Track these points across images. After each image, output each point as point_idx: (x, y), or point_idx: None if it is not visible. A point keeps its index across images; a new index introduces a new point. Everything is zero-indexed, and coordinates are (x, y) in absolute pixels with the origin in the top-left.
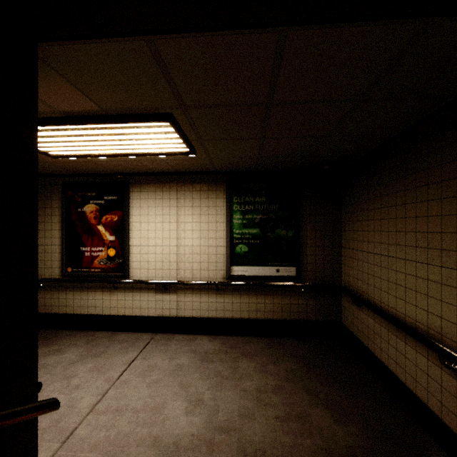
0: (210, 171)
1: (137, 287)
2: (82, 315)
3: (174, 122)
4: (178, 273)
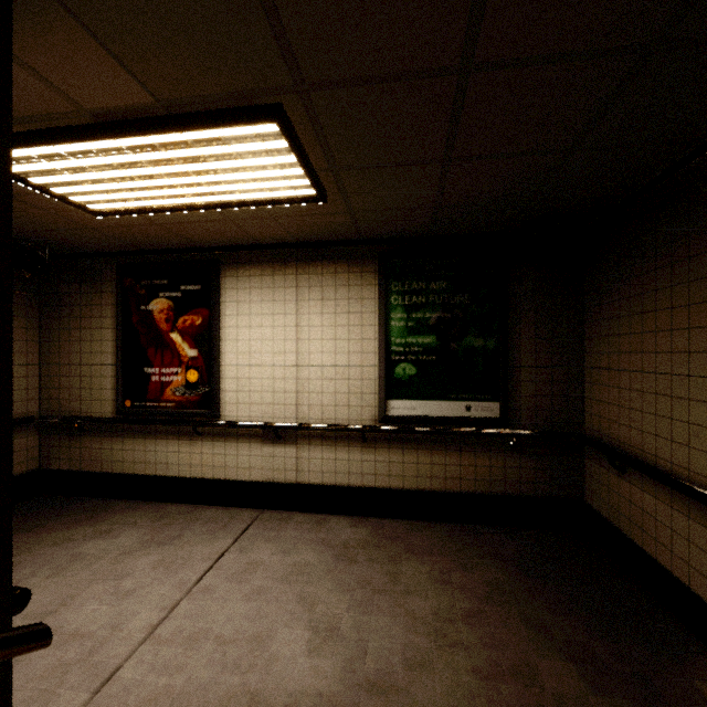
0: (351, 240)
1: (233, 433)
2: (147, 476)
3: (286, 123)
4: (298, 410)
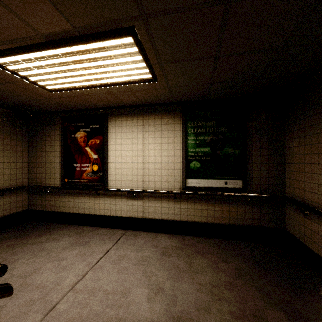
0: (169, 102)
1: (113, 194)
2: (75, 213)
3: (136, 37)
4: (144, 183)
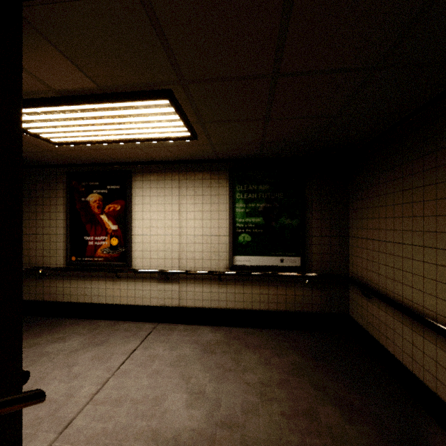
0: (212, 159)
1: (139, 276)
2: (86, 303)
3: (173, 100)
4: (180, 262)
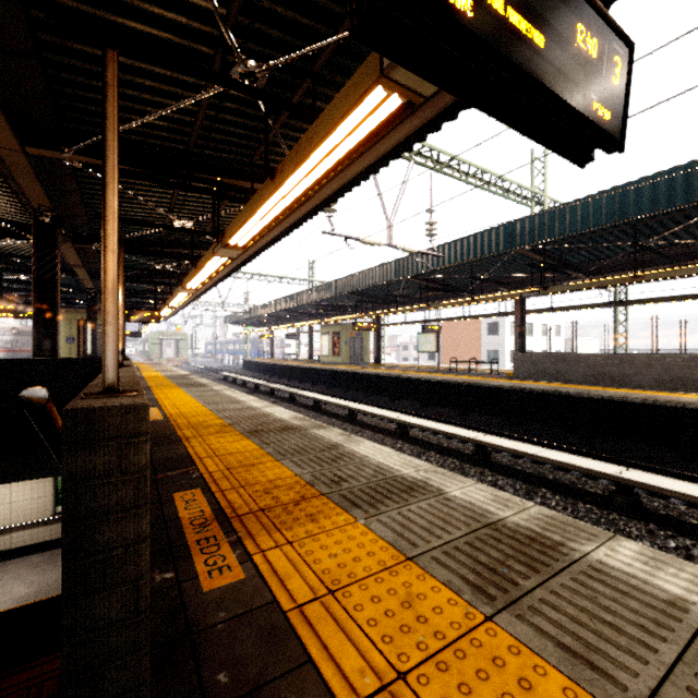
0: None
1: None
2: None
3: None
4: (12, 520)
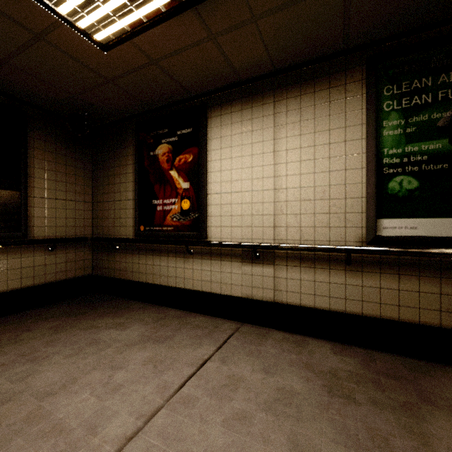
0: (333, 53)
1: (217, 252)
2: (154, 285)
3: None
4: (275, 232)
